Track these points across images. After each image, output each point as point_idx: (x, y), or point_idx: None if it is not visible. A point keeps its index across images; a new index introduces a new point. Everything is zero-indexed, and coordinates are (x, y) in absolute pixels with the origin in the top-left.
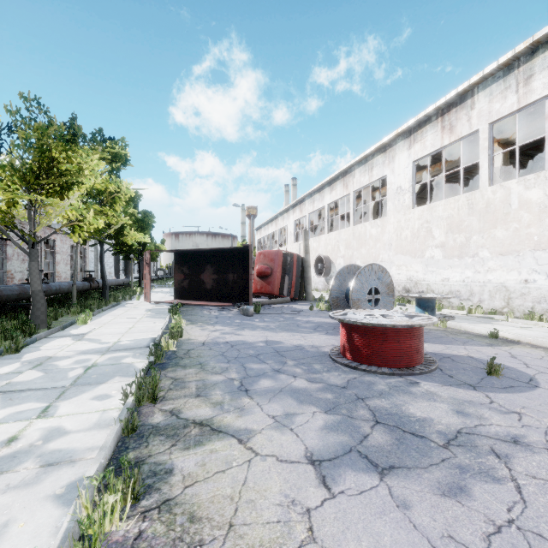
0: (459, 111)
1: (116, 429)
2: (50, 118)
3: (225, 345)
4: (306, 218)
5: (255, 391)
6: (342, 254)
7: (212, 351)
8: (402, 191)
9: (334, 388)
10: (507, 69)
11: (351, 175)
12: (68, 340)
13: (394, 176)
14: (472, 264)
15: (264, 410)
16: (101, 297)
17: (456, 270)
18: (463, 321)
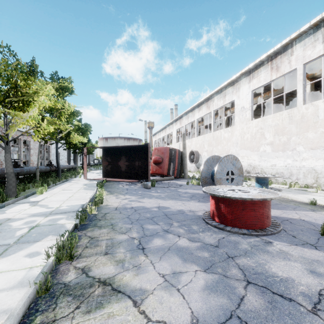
0: (282, 57)
1: (29, 292)
2: (17, 60)
3: (131, 210)
4: (183, 128)
5: (149, 249)
6: (206, 149)
7: (121, 214)
8: (244, 109)
9: (209, 247)
10: (316, 28)
11: (212, 101)
12: (26, 205)
13: (239, 100)
14: (291, 155)
15: (156, 268)
16: (56, 176)
17: (281, 159)
18: (288, 192)
